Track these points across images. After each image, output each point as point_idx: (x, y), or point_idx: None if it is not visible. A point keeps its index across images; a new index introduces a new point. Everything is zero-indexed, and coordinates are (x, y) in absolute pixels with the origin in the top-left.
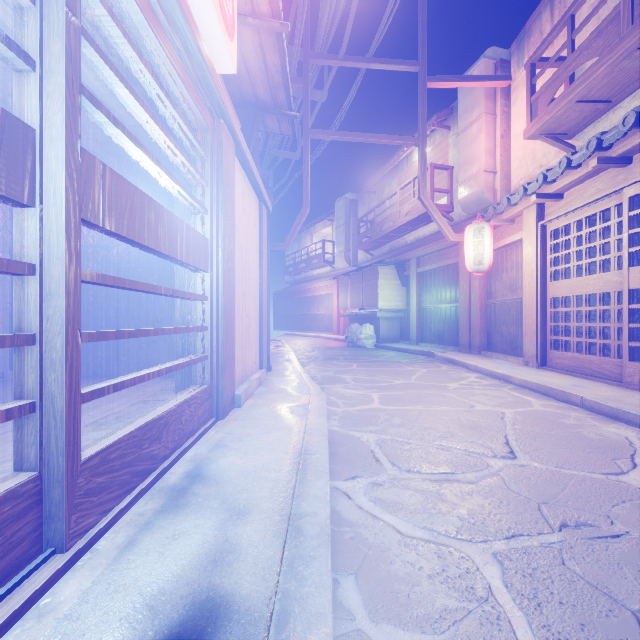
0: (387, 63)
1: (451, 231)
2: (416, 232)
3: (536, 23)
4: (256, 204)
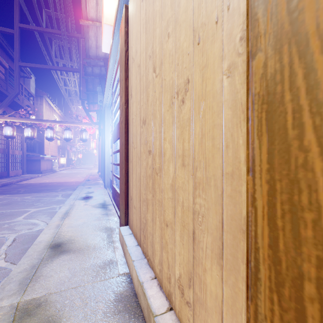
0: None
1: None
2: None
3: None
4: None
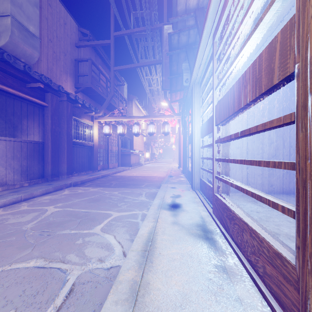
0: None
1: None
2: None
3: None
4: None
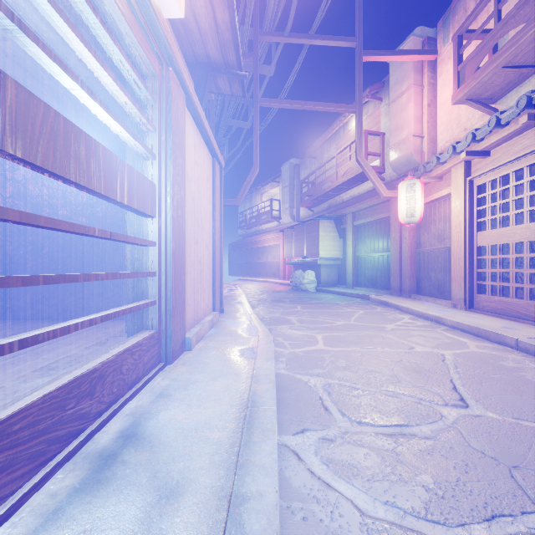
0: (327, 39)
1: (384, 188)
2: (351, 191)
3: (461, 2)
4: (209, 159)
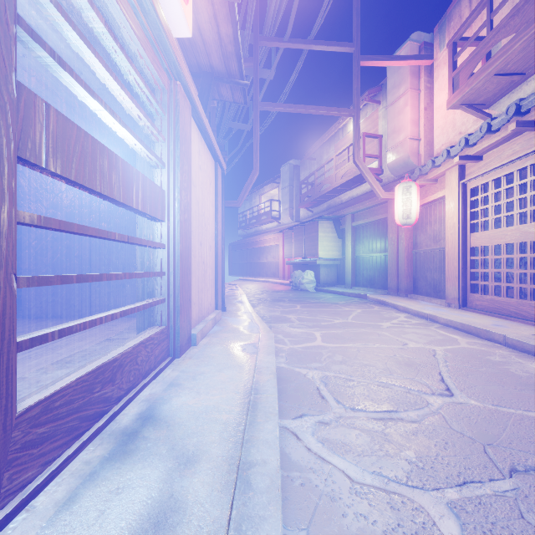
0: (326, 45)
1: (382, 190)
2: (350, 192)
3: (456, 9)
4: (212, 164)
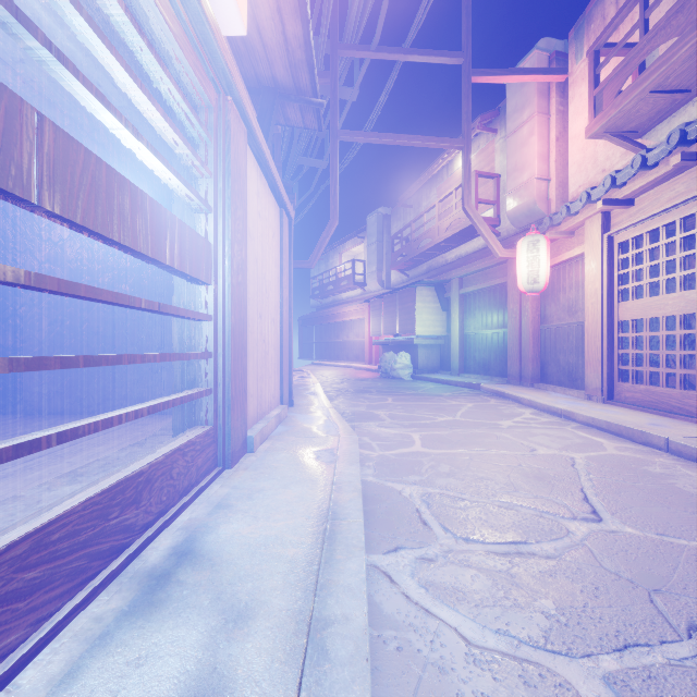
0: (427, 54)
1: (500, 246)
2: (458, 249)
3: (598, 7)
4: (275, 210)
